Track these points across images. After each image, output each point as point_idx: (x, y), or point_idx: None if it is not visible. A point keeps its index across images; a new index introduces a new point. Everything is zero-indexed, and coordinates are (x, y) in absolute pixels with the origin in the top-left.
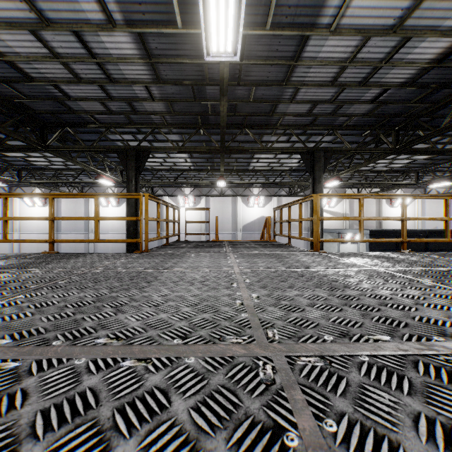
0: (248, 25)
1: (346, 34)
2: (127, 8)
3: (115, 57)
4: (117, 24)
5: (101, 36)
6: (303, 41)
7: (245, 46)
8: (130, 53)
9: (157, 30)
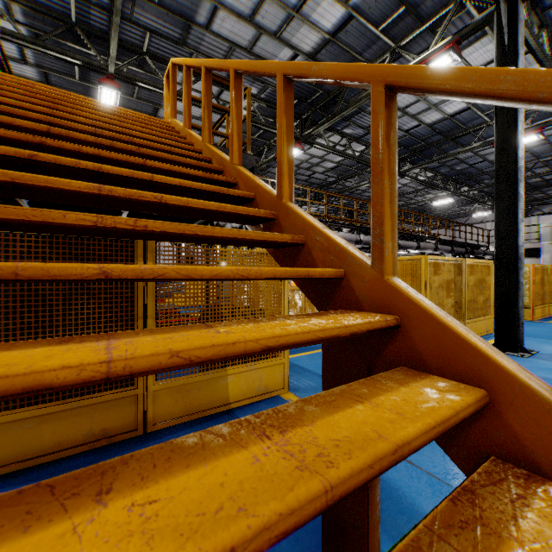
0: (123, 92)
1: (178, 113)
2: (41, 60)
3: (16, 74)
4: (29, 62)
5: (11, 62)
6: (156, 109)
7: (121, 100)
8: (31, 76)
9: (61, 75)
